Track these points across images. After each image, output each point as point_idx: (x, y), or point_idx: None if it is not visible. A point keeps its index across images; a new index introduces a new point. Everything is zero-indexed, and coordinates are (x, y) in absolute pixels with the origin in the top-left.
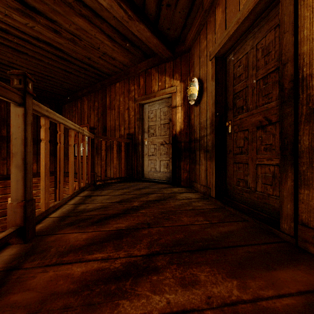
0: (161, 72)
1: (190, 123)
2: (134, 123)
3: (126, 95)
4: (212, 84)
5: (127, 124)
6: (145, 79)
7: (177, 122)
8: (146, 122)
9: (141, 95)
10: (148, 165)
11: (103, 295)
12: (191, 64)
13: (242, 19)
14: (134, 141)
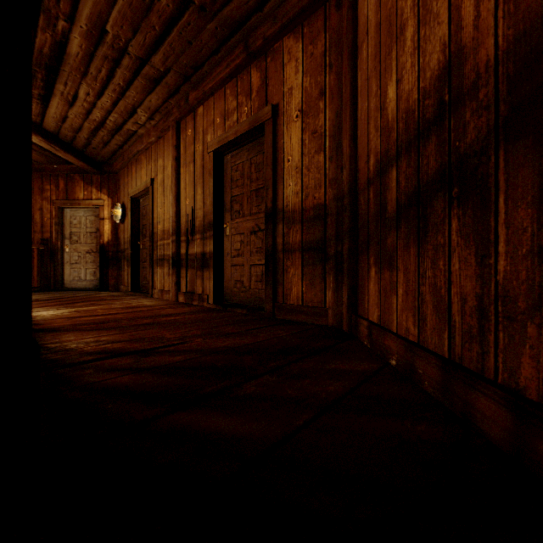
0: (88, 182)
1: (118, 236)
2: (50, 227)
3: (38, 193)
4: (130, 214)
5: (40, 227)
6: (67, 183)
7: (106, 233)
8: (68, 228)
9: (61, 198)
10: (70, 273)
11: (68, 304)
12: (118, 185)
13: (140, 190)
14: (50, 247)
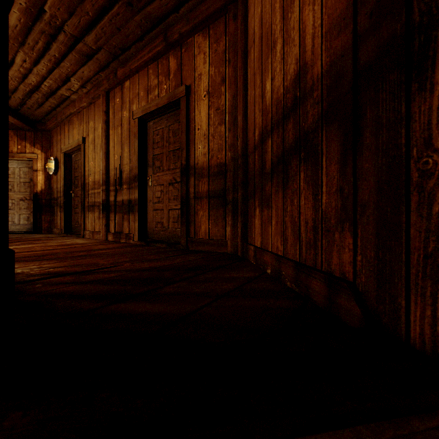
0: (21, 138)
1: (51, 186)
2: None
3: None
4: (63, 167)
5: None
6: None
7: (39, 183)
8: None
9: None
10: None
11: None
12: (51, 141)
13: (73, 147)
14: None
